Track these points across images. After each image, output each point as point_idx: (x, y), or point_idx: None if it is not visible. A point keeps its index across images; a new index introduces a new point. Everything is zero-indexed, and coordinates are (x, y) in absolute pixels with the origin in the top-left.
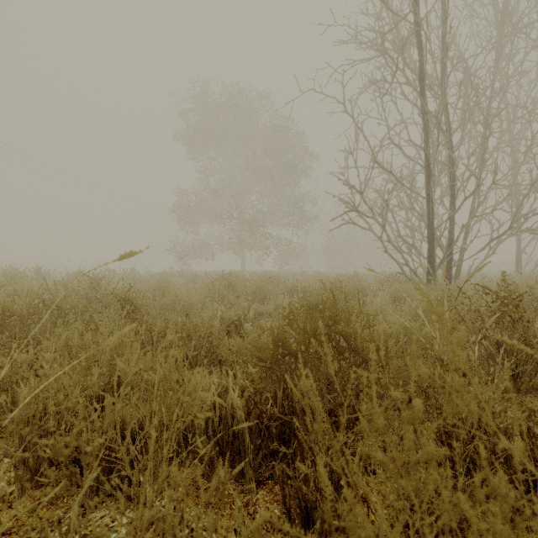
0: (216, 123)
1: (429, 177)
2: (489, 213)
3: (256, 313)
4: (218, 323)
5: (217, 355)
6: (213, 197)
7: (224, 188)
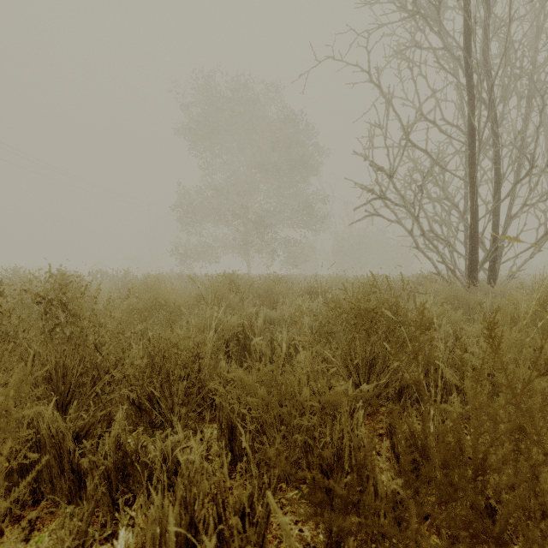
0: (220, 116)
1: (474, 156)
2: (542, 201)
3: (266, 322)
4: (212, 337)
5: (208, 389)
6: (217, 196)
7: (229, 187)
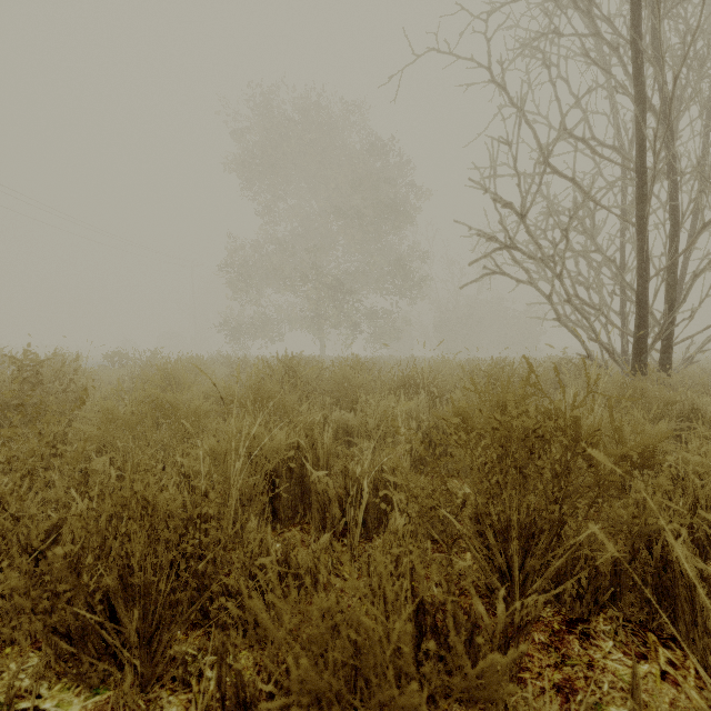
0: (284, 146)
1: (645, 187)
2: None
3: (340, 431)
4: (239, 471)
5: (220, 581)
6: (281, 252)
7: (297, 241)
